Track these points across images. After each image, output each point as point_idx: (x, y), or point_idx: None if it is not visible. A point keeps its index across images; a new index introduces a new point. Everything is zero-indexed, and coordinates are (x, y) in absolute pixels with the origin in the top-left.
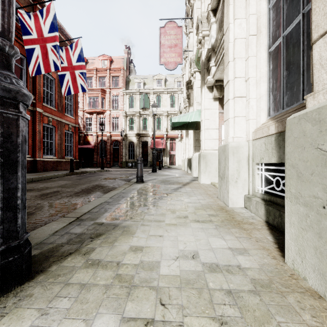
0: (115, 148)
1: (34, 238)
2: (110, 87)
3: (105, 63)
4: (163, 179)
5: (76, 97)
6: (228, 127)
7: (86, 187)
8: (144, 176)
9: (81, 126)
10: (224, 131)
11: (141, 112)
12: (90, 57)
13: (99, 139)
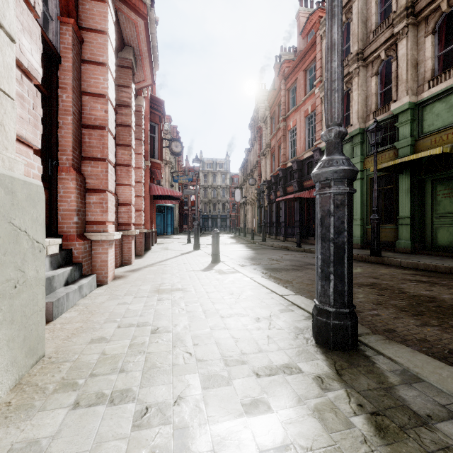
0: None
1: (442, 377)
2: None
3: None
4: None
5: None
6: None
7: None
8: None
9: None
10: None
11: None
12: None
13: None
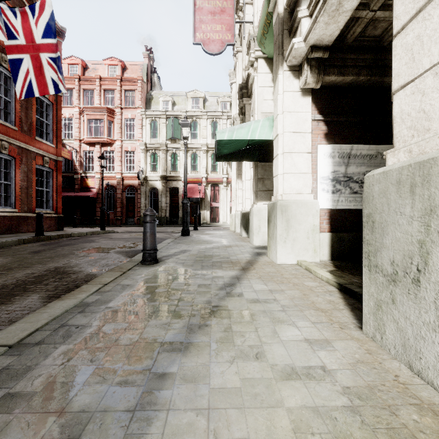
0: (129, 198)
1: None
2: (121, 106)
3: (114, 70)
4: (200, 251)
5: (59, 112)
6: (430, 99)
7: (22, 278)
8: (166, 244)
9: (76, 163)
10: (396, 120)
11: (169, 144)
12: (91, 61)
13: (105, 183)
